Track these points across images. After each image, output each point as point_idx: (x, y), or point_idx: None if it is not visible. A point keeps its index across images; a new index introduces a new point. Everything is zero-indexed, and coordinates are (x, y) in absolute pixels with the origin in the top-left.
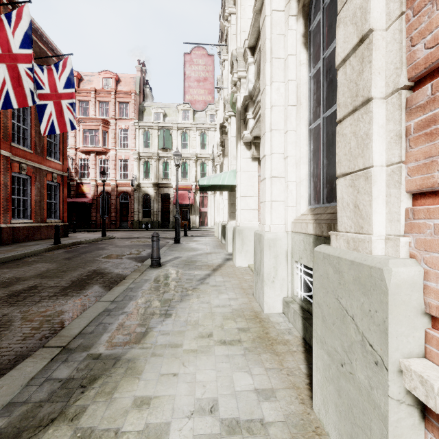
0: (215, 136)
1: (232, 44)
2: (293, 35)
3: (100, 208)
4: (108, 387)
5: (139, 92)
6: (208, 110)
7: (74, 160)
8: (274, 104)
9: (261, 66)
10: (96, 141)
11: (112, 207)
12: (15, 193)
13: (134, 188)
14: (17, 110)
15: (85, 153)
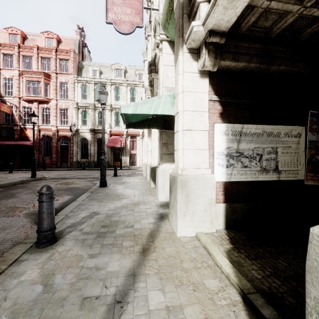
0: (143, 92)
1: None
2: None
3: (42, 150)
4: None
5: (78, 53)
6: (137, 70)
7: (18, 107)
8: None
9: None
10: (38, 92)
11: (53, 149)
12: None
13: (73, 133)
14: None
15: (28, 102)
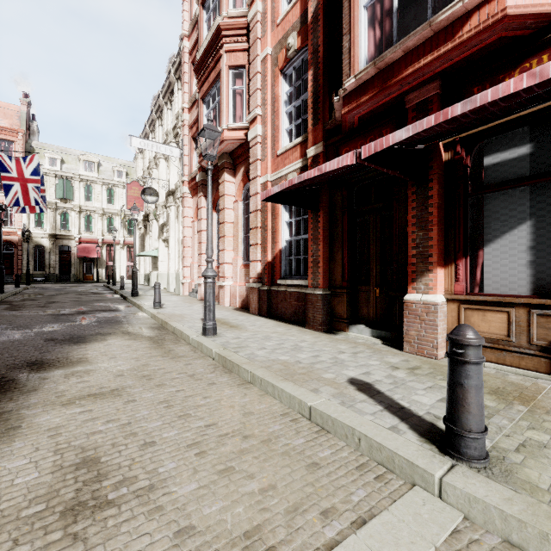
0: (124, 193)
1: (154, 183)
2: (177, 226)
3: None
4: (144, 295)
5: (25, 129)
6: (116, 166)
7: None
8: (172, 241)
9: (169, 229)
10: None
11: None
12: None
13: (23, 238)
14: None
15: None
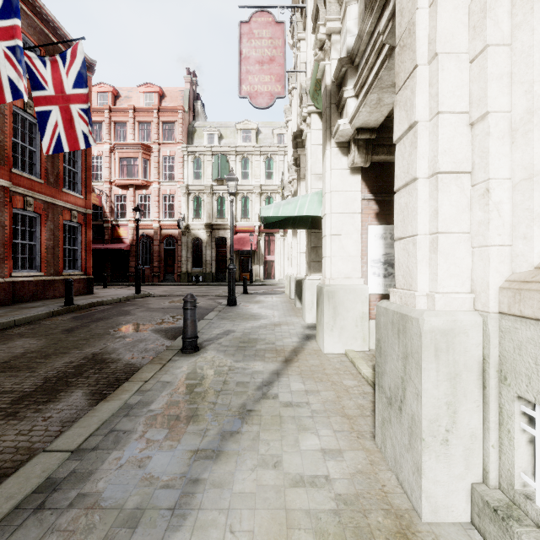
0: (285, 162)
1: (312, 2)
2: None
3: (140, 256)
4: None
5: (188, 110)
6: (276, 129)
7: (108, 196)
8: None
9: None
10: (135, 172)
11: (155, 255)
12: (18, 237)
13: (182, 231)
14: (22, 125)
15: (122, 188)
